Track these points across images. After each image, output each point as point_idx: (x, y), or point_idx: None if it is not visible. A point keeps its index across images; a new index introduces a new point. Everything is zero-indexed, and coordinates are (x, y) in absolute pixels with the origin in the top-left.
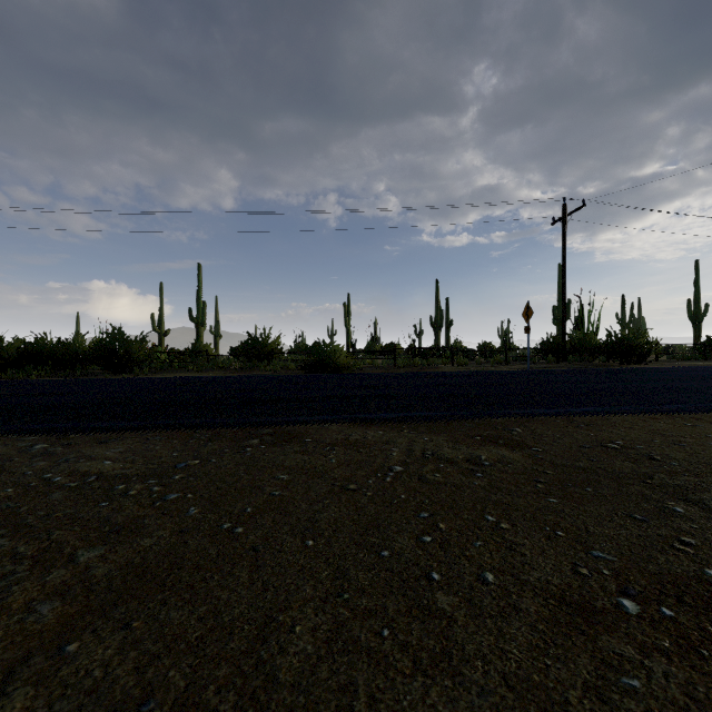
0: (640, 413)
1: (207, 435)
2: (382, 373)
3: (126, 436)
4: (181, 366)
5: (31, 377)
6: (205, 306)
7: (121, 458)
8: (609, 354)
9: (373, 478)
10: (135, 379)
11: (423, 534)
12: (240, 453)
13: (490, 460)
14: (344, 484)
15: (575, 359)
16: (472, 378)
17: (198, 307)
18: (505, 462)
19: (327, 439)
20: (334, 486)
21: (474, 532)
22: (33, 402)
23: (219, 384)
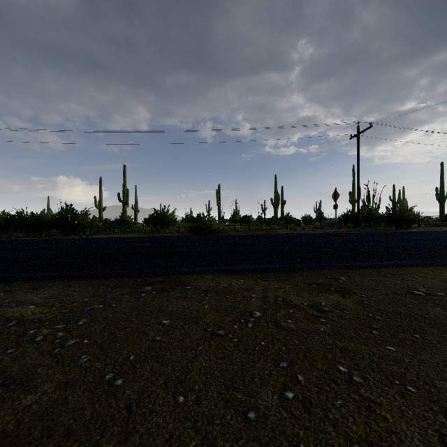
0: (430, 266)
1: (114, 283)
2: (241, 235)
3: (54, 283)
4: (111, 230)
5: (12, 237)
6: (128, 192)
7: (44, 303)
8: (387, 222)
9: (237, 324)
10: (78, 239)
11: (284, 389)
12: (136, 298)
13: (328, 306)
14: (214, 330)
15: (365, 226)
16: (301, 239)
17: (124, 192)
18: (341, 308)
19: (202, 287)
20: (205, 332)
21: (331, 386)
22: (1, 255)
23: (133, 242)
